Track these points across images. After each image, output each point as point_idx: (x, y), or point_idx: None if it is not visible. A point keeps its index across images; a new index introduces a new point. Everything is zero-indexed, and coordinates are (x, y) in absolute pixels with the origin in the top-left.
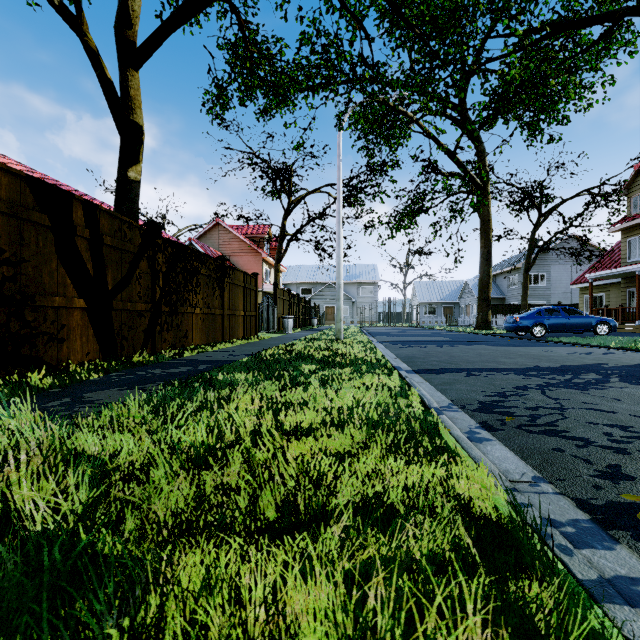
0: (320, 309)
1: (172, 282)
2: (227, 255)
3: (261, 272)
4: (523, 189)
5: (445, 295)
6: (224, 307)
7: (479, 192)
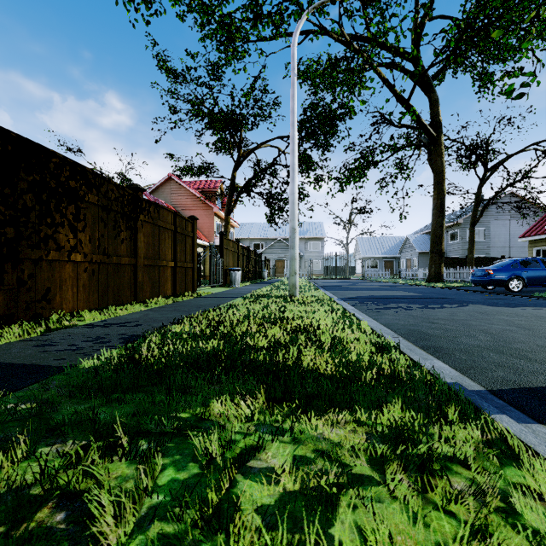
0: (270, 263)
1: (2, 204)
2: (179, 209)
3: (212, 226)
4: (470, 144)
5: (386, 250)
6: (137, 254)
7: (516, 73)
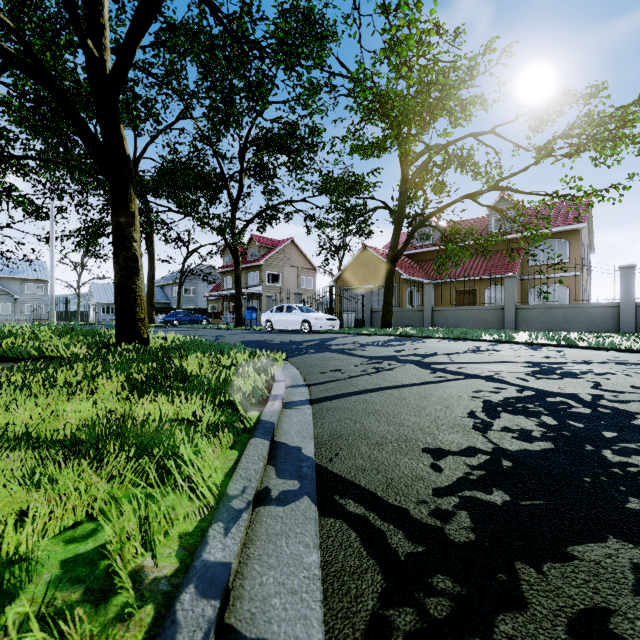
0: None
1: None
2: None
3: None
4: (178, 234)
5: None
6: None
7: None
